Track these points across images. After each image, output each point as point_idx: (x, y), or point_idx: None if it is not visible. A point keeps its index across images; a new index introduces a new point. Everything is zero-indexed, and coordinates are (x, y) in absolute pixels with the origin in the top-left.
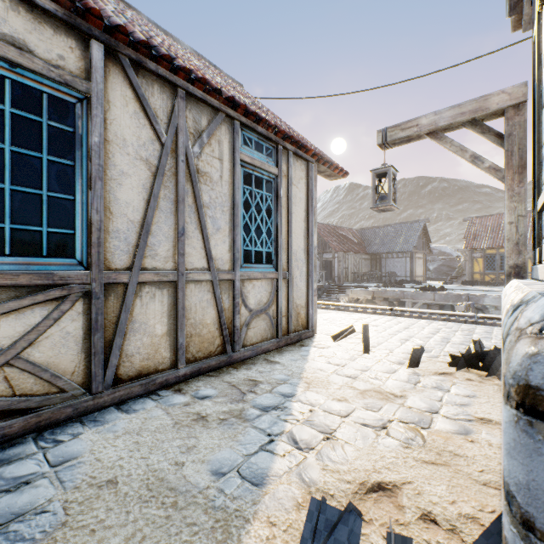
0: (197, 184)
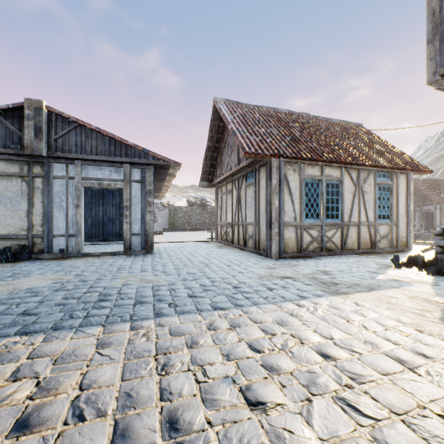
0: (363, 196)
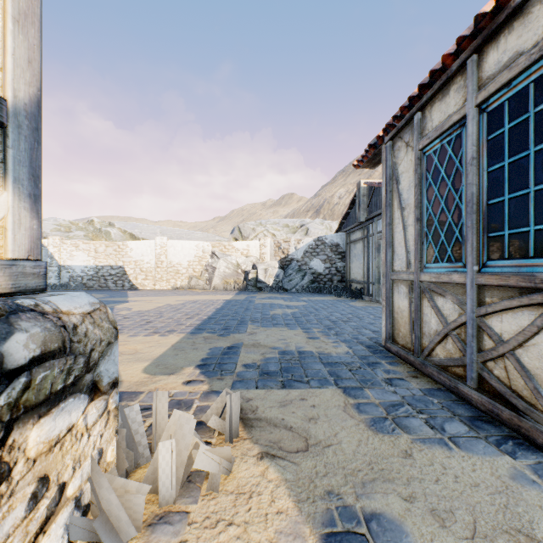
0: None
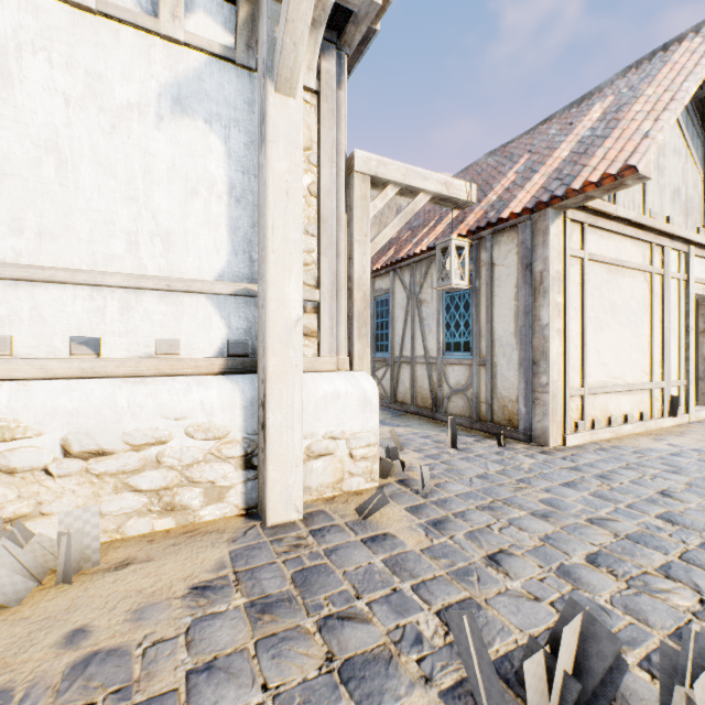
0: (419, 309)
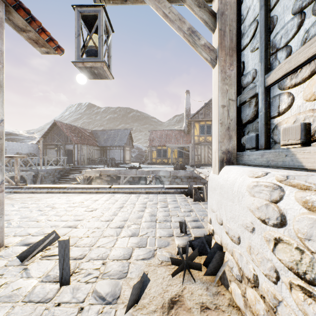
0: None
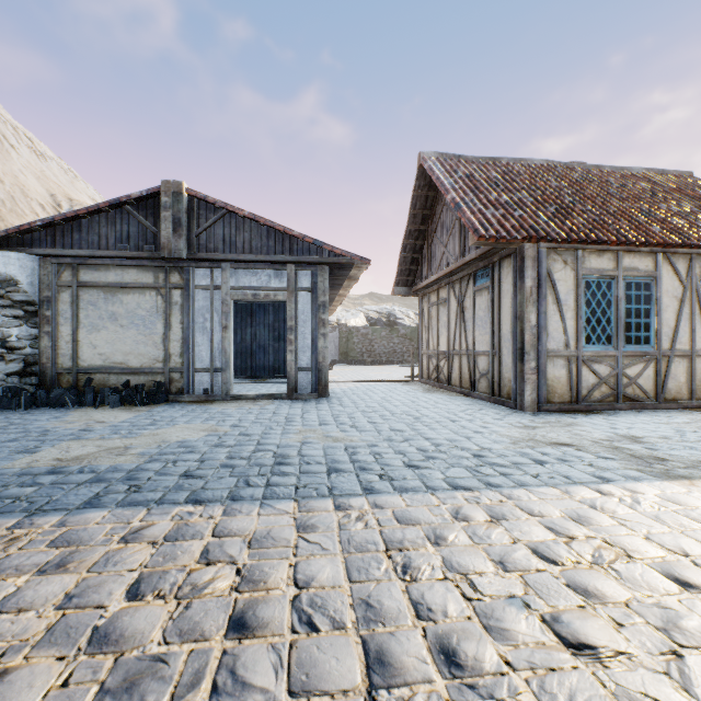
0: None
